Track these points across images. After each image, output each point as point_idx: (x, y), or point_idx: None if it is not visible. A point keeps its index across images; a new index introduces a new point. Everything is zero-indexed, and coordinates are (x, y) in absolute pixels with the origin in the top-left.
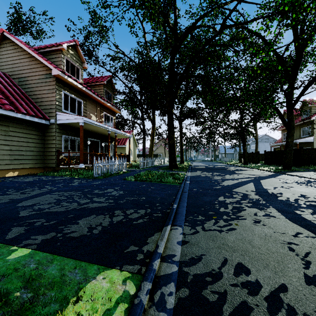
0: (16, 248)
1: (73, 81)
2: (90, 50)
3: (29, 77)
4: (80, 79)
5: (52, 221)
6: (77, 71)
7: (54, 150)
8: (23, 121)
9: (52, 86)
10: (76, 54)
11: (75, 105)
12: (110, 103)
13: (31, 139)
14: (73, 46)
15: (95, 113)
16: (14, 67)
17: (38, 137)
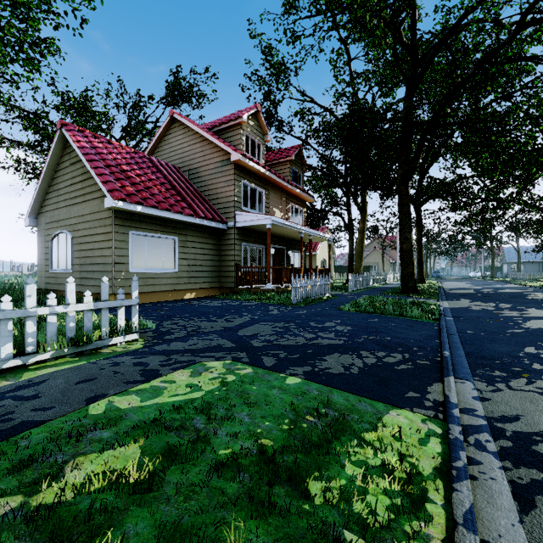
0: (285, 375)
1: (255, 165)
2: (270, 111)
3: (202, 167)
4: (262, 160)
5: (294, 354)
6: (257, 149)
7: (233, 265)
8: (199, 227)
9: (229, 176)
10: (256, 124)
11: (256, 198)
12: (299, 188)
13: (207, 251)
14: (254, 113)
15: (279, 207)
16: (184, 157)
17: (214, 247)
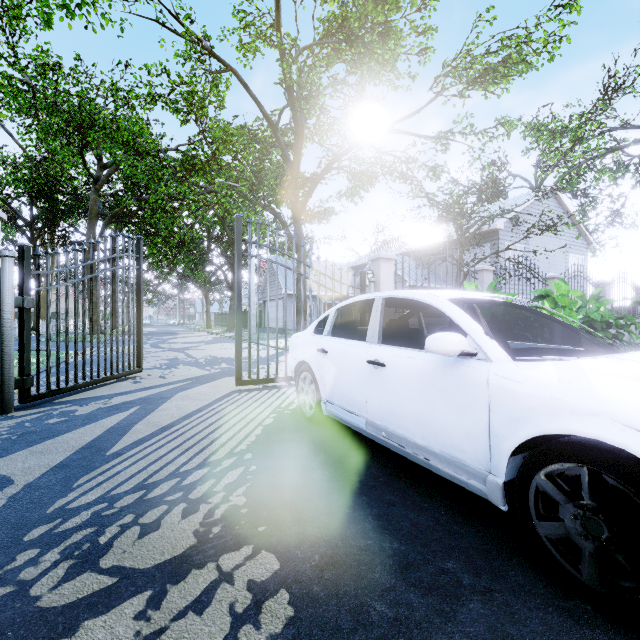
0: None
1: None
2: None
3: None
4: None
5: None
6: None
7: None
8: None
9: None
10: None
11: None
12: None
13: None
14: None
15: None
16: None
17: None
